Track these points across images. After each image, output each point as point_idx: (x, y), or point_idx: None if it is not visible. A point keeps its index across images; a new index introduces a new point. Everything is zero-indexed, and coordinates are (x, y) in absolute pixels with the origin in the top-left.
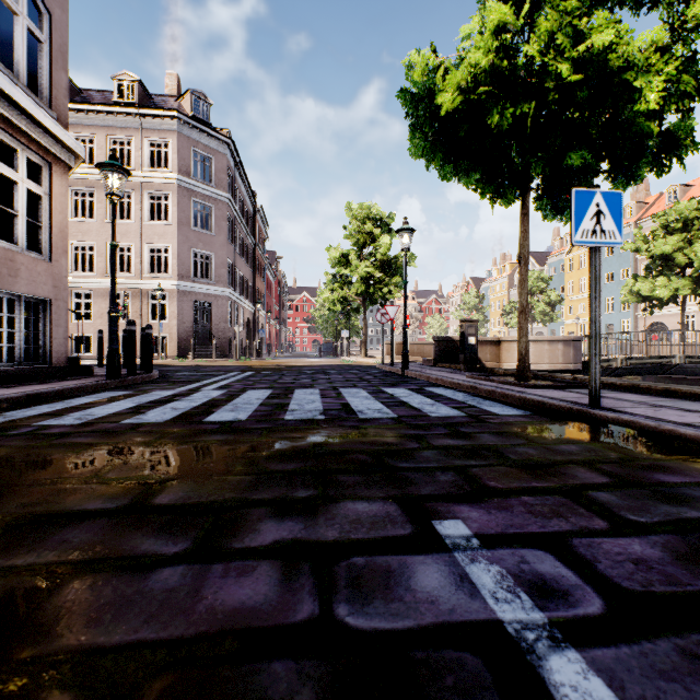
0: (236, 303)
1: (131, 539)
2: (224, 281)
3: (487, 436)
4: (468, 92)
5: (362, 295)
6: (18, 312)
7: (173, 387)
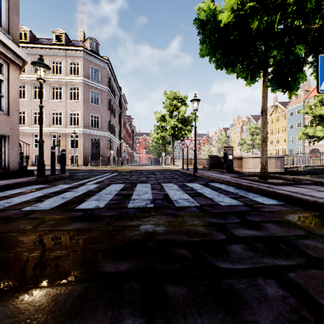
0: (111, 139)
1: None
2: (106, 129)
3: (271, 226)
4: (238, 10)
5: (172, 135)
6: None
7: (71, 182)
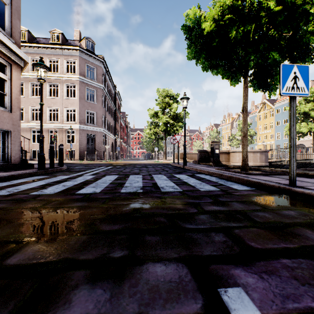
0: (106, 135)
1: None
2: (101, 125)
3: (236, 204)
4: (219, 20)
5: (164, 131)
6: None
7: (70, 174)
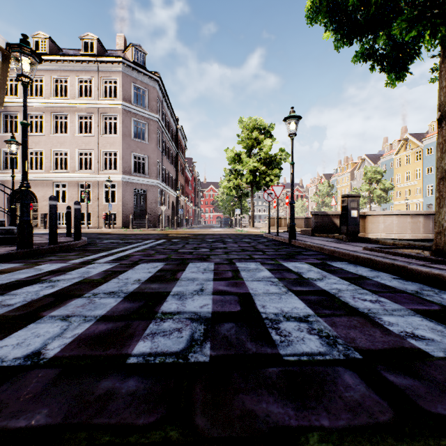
0: (164, 191)
1: None
2: (155, 175)
3: None
4: None
5: (250, 184)
6: None
7: (72, 258)
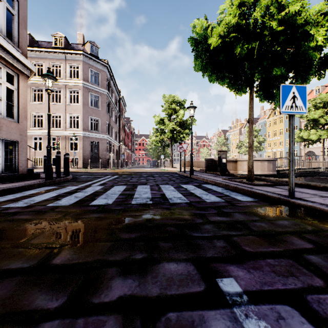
0: (111, 142)
1: (30, 295)
2: (105, 132)
3: (238, 215)
4: (224, 37)
5: (170, 138)
6: (1, 147)
7: (78, 184)
